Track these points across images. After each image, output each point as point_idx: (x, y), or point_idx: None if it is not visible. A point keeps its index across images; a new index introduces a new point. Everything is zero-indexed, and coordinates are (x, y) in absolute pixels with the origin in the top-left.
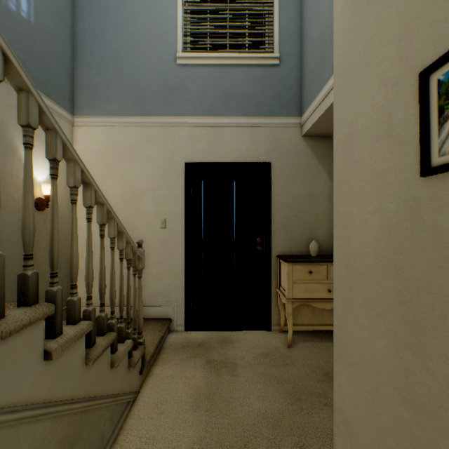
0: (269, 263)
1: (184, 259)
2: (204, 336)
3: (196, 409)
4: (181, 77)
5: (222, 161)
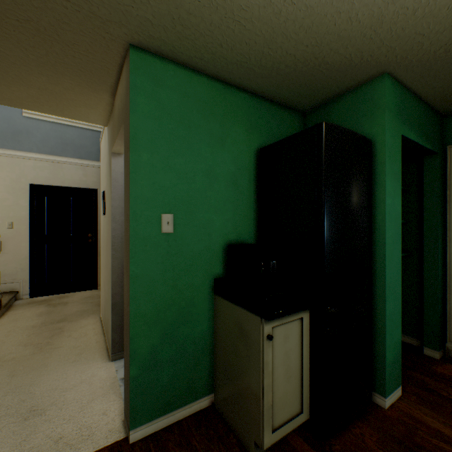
0: (96, 249)
1: (30, 249)
2: (47, 297)
3: (40, 316)
4: (27, 125)
5: (62, 185)
